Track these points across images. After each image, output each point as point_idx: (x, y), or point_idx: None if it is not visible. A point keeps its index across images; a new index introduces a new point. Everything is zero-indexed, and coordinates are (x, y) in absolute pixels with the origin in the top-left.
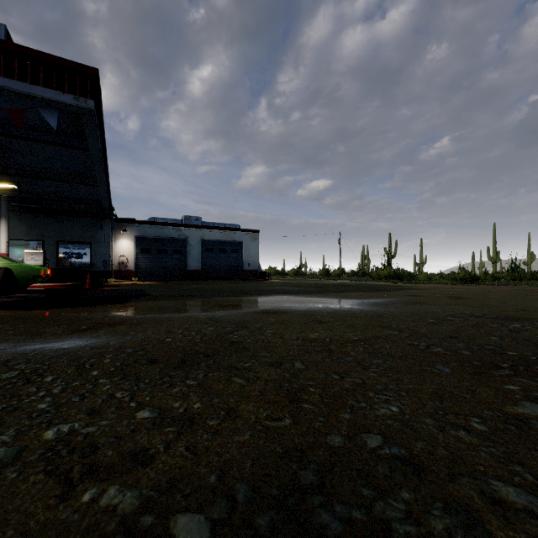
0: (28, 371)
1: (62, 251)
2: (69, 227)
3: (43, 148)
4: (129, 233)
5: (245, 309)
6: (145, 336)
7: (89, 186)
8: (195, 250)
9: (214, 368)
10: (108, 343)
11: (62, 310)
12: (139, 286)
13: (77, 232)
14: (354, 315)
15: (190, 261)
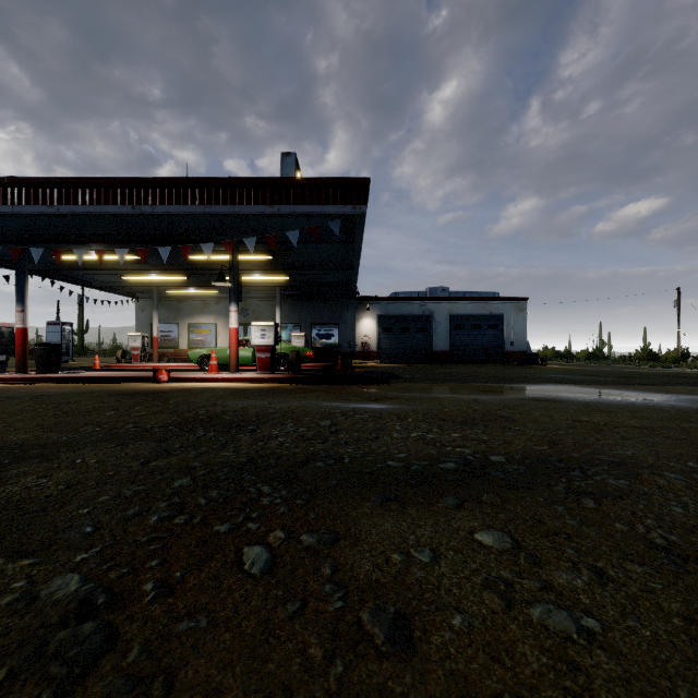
0: (372, 415)
1: (315, 333)
2: (320, 309)
3: (316, 246)
4: (371, 311)
5: (510, 396)
6: (425, 407)
7: (343, 270)
8: (441, 327)
9: (490, 427)
10: (402, 408)
11: (340, 386)
12: (385, 368)
13: (327, 314)
14: (657, 410)
15: (435, 340)
